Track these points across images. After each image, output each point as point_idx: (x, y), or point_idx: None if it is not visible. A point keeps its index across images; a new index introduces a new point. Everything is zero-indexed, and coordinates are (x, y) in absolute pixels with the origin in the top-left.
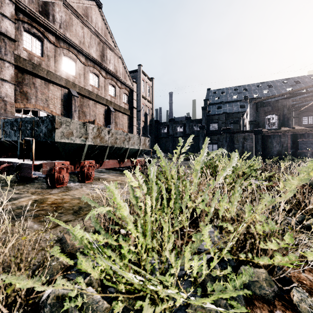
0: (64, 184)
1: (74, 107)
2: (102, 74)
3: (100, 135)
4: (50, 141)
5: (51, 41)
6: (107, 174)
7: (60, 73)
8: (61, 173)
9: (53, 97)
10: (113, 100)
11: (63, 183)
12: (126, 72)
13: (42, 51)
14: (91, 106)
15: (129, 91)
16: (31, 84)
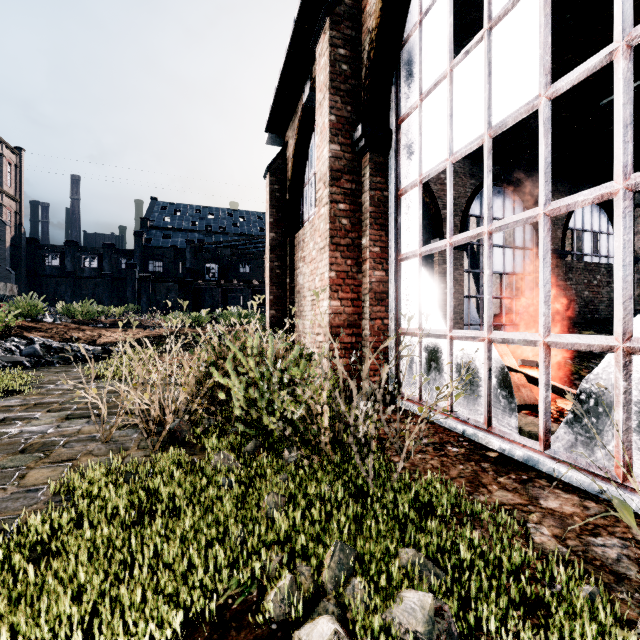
0: None
1: None
2: None
3: None
4: None
5: None
6: None
7: None
8: None
9: None
10: None
11: None
12: None
13: None
14: None
15: None
16: None
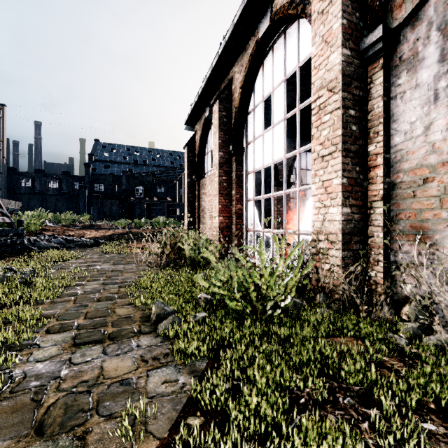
0: None
1: None
2: None
3: None
4: None
5: None
6: None
7: None
8: None
9: None
10: None
11: None
12: None
13: None
14: None
15: None
16: None
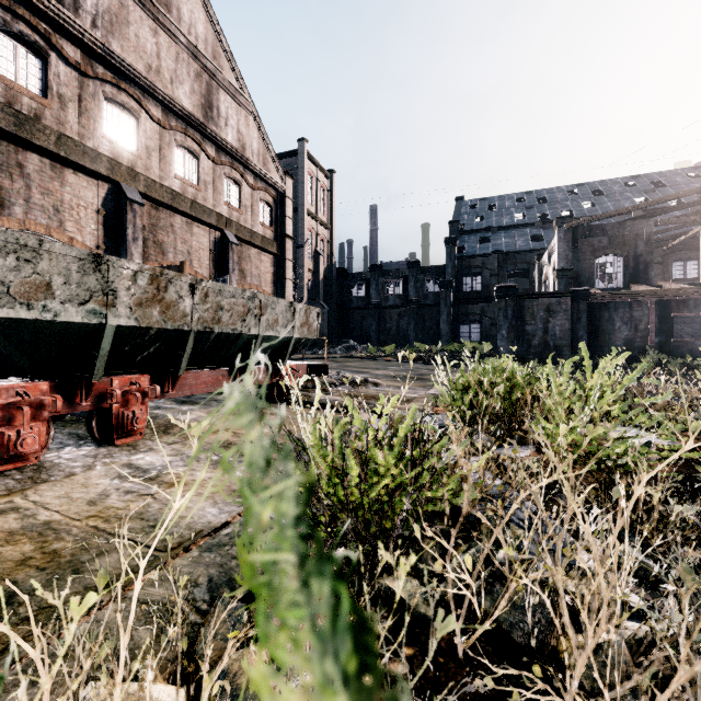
0: (30, 458)
1: (131, 230)
2: (207, 152)
3: (160, 296)
4: None
5: (68, 60)
6: (199, 410)
7: (96, 143)
8: (15, 424)
9: (75, 203)
10: (236, 218)
11: (23, 456)
12: (267, 149)
13: (44, 83)
14: (179, 229)
15: (276, 197)
16: (13, 166)
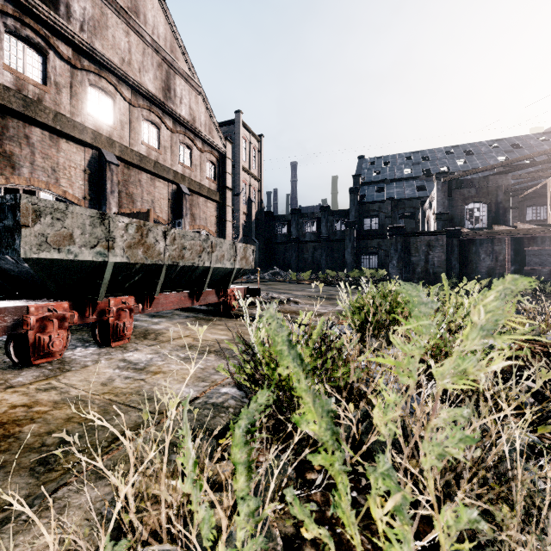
0: (56, 355)
1: (109, 184)
2: (166, 124)
3: (143, 240)
4: (10, 256)
5: (63, 56)
6: (166, 321)
7: (83, 119)
8: (47, 331)
9: (67, 165)
10: (188, 174)
11: (52, 353)
12: (212, 121)
13: (45, 74)
14: (145, 183)
15: (219, 158)
16: (21, 138)
